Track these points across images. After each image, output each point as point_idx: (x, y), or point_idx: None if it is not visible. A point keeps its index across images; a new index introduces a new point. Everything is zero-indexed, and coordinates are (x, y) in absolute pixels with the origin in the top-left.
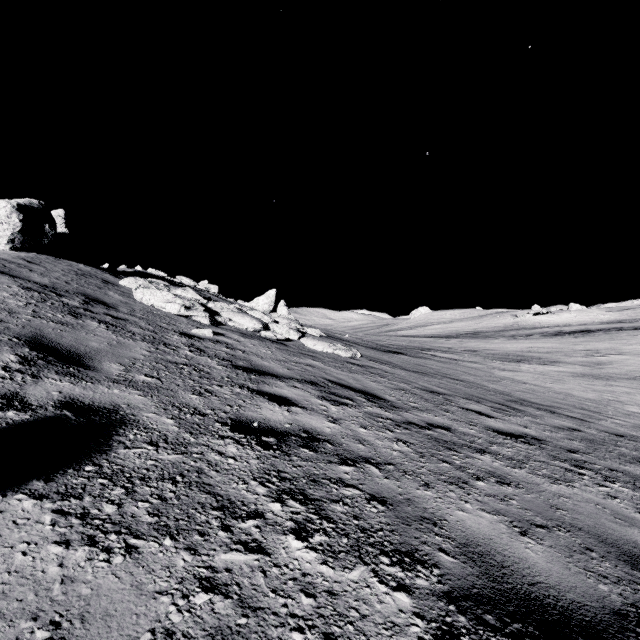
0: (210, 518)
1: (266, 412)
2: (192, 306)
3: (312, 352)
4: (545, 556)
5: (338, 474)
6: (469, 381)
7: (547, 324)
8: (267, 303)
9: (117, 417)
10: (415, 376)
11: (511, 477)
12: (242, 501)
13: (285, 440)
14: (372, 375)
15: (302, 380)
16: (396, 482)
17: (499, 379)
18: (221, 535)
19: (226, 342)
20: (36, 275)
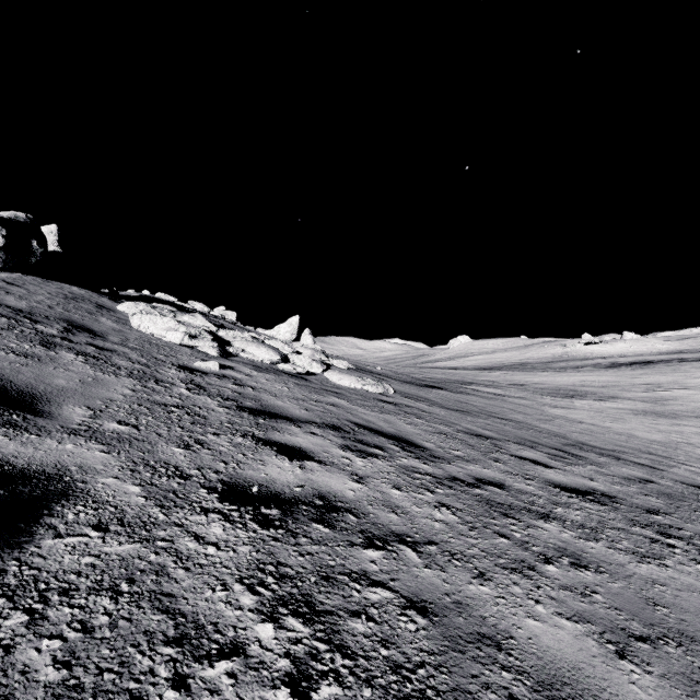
0: (157, 663)
1: (272, 470)
2: (198, 334)
3: (337, 388)
4: (660, 697)
5: (361, 564)
6: (518, 421)
7: (600, 355)
8: (289, 331)
9: (58, 486)
10: (457, 416)
11: (587, 555)
12: (215, 623)
13: (292, 511)
14: (407, 416)
15: (322, 424)
16: (441, 573)
17: (551, 418)
18: (168, 698)
19: (234, 377)
20: (12, 298)
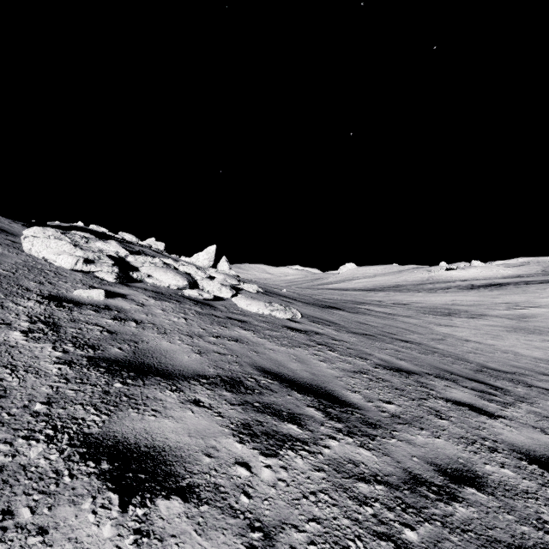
0: None
1: None
2: (97, 259)
3: (244, 315)
4: None
5: None
6: (417, 342)
7: (458, 278)
8: (207, 259)
9: None
10: (365, 342)
11: None
12: None
13: None
14: (319, 348)
15: (216, 378)
16: None
17: (442, 337)
18: None
19: (120, 308)
20: None
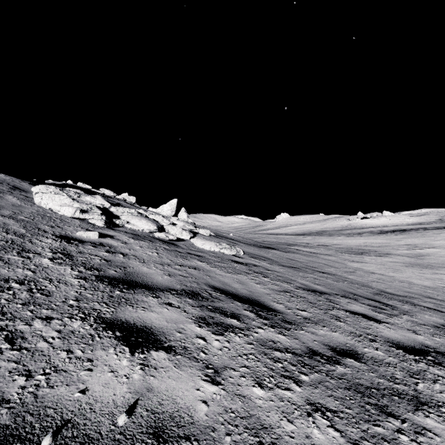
0: None
1: (98, 379)
2: (89, 209)
3: (200, 251)
4: None
5: None
6: (333, 273)
7: (371, 225)
8: (170, 209)
9: None
10: (292, 272)
11: None
12: None
13: None
14: (256, 275)
15: (181, 291)
16: None
17: (353, 270)
18: None
19: (110, 245)
20: None
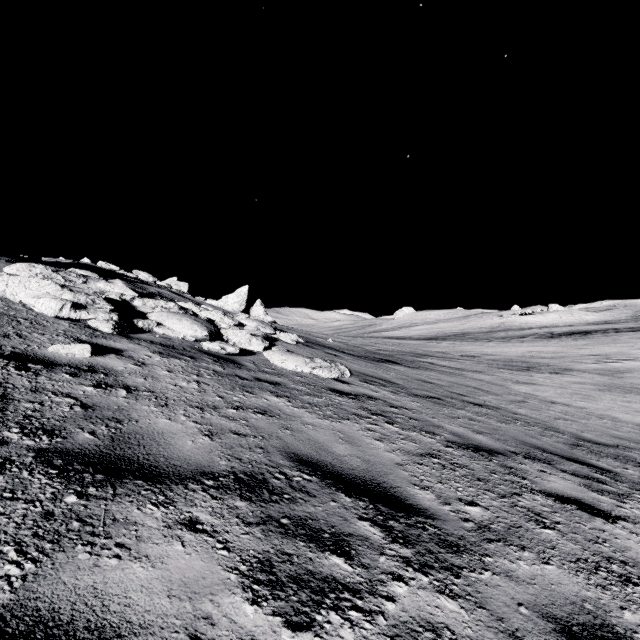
0: None
1: None
2: (90, 304)
3: (278, 374)
4: None
5: None
6: (494, 405)
7: (534, 325)
8: (238, 302)
9: None
10: (431, 408)
11: None
12: None
13: None
14: (374, 419)
15: (228, 477)
16: None
17: (523, 398)
18: None
19: (109, 369)
20: None
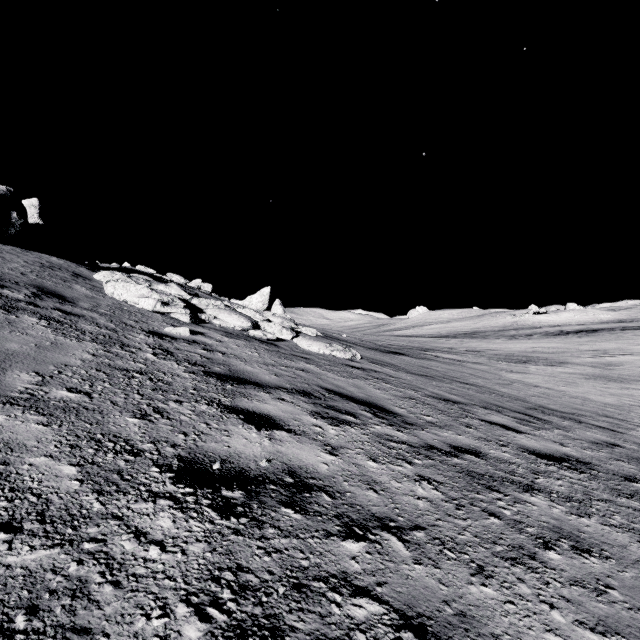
0: None
1: (237, 442)
2: (171, 302)
3: (306, 354)
4: None
5: (340, 563)
6: (479, 385)
7: (547, 324)
8: (261, 301)
9: None
10: (422, 380)
11: (586, 536)
12: None
13: (258, 493)
14: (375, 380)
15: (292, 390)
16: (434, 570)
17: (509, 382)
18: None
19: (204, 342)
20: None
